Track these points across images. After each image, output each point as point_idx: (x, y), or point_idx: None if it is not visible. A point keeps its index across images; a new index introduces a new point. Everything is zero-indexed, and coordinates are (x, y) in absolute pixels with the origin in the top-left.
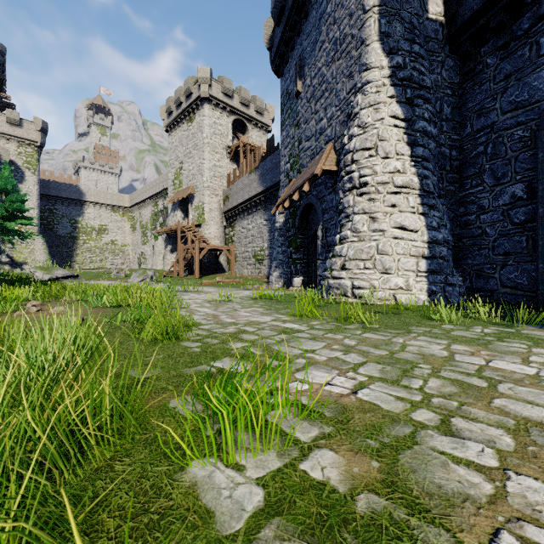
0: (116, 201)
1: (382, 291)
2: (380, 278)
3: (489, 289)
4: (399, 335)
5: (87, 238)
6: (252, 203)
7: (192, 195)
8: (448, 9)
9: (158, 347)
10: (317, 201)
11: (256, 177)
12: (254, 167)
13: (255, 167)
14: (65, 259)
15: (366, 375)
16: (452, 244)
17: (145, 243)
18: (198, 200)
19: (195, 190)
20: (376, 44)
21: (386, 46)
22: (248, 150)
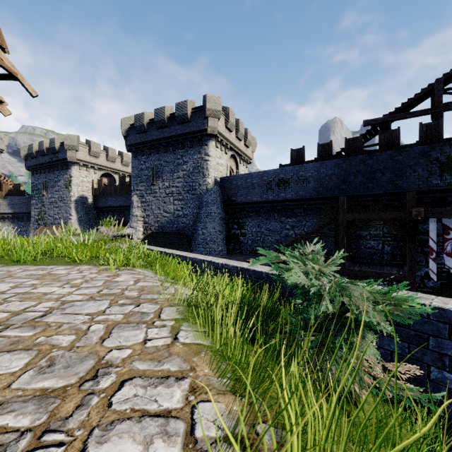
0: None
1: None
2: None
3: None
4: None
5: None
6: (1, 216)
7: None
8: (94, 201)
9: None
10: None
11: (5, 203)
12: (1, 193)
13: (4, 197)
14: None
15: None
16: None
17: None
18: None
19: None
20: (74, 211)
21: (76, 212)
22: None
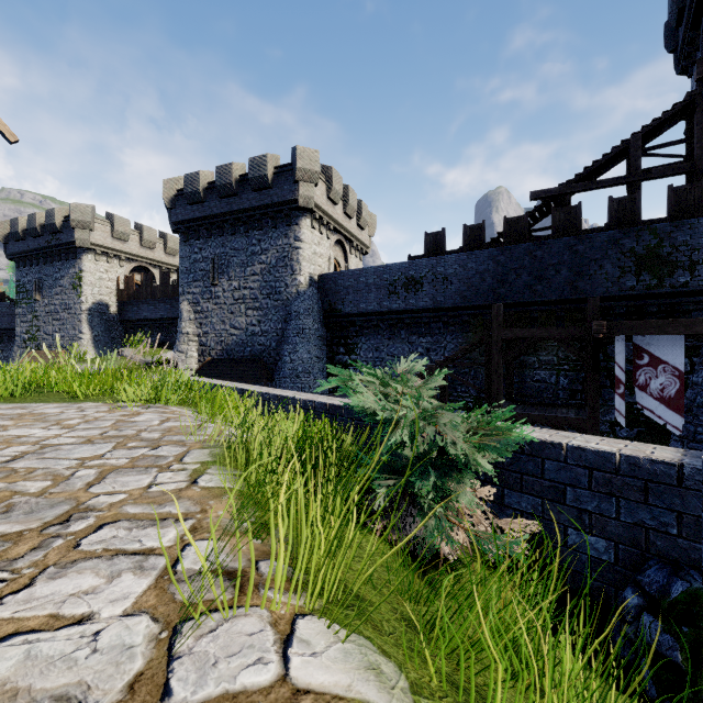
0: None
1: None
2: None
3: None
4: None
5: None
6: None
7: None
8: (119, 310)
9: None
10: None
11: None
12: None
13: None
14: None
15: None
16: None
17: None
18: None
19: None
20: (87, 325)
21: (91, 327)
22: None
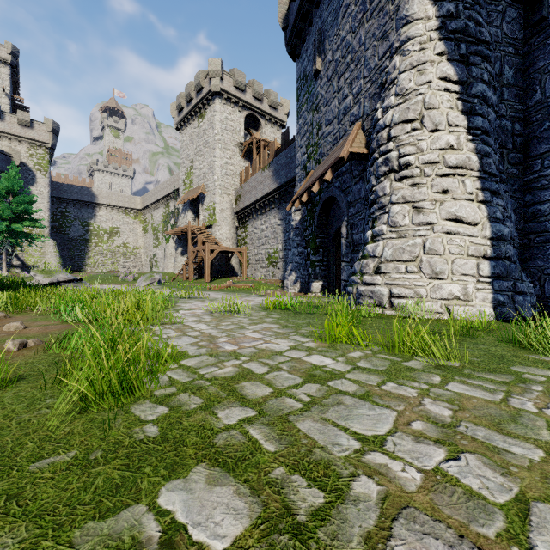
0: (128, 203)
1: (431, 302)
2: (428, 284)
3: None
4: (513, 388)
5: (99, 241)
6: (266, 202)
7: (203, 195)
8: None
9: (85, 419)
10: (340, 194)
11: (269, 173)
12: (268, 163)
13: (268, 163)
14: (76, 262)
15: None
16: (518, 241)
17: (157, 246)
18: (209, 199)
19: (206, 190)
20: None
21: None
22: (261, 145)
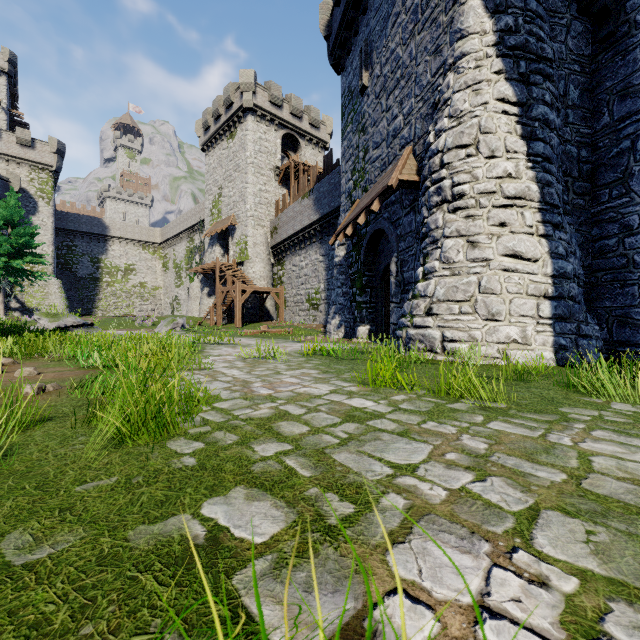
0: (146, 235)
1: (487, 346)
2: (483, 327)
3: (639, 343)
4: (555, 426)
5: (112, 280)
6: (306, 235)
7: (233, 227)
8: None
9: (122, 452)
10: (389, 226)
11: (310, 202)
12: (308, 190)
13: (309, 191)
14: (85, 305)
15: (566, 564)
16: (583, 279)
17: (179, 285)
18: (240, 232)
19: (237, 221)
20: (476, 1)
21: (490, 2)
22: (301, 170)
